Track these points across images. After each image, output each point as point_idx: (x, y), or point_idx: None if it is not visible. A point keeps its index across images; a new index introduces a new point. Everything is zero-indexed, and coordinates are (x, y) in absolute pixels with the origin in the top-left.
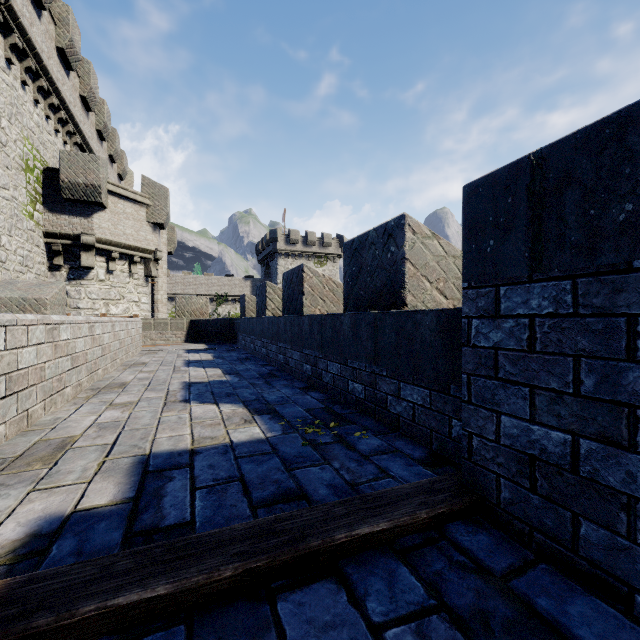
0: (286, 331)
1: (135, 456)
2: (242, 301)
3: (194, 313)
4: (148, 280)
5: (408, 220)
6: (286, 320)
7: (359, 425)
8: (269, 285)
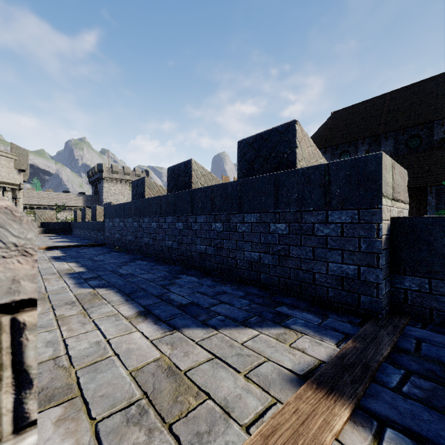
0: (90, 226)
1: (53, 245)
2: (75, 214)
3: (47, 219)
4: (14, 200)
5: (112, 203)
6: (90, 223)
7: (100, 243)
8: (87, 209)
